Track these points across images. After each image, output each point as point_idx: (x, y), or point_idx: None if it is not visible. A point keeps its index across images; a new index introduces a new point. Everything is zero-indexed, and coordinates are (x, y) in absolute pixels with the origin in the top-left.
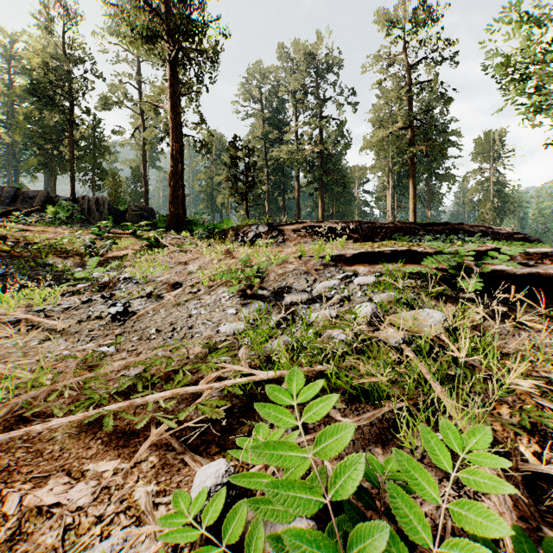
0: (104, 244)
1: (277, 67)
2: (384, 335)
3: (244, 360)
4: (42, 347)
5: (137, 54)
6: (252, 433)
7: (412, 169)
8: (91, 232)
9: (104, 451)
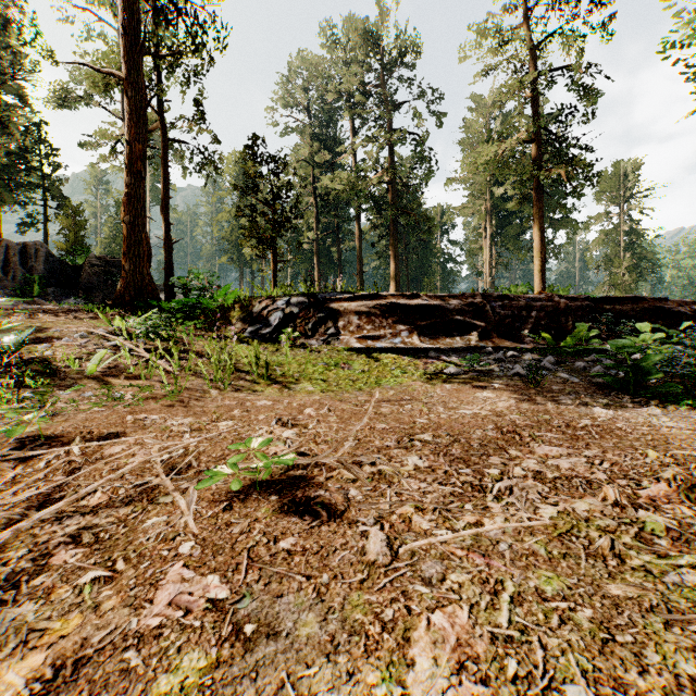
0: None
1: (330, 58)
2: None
3: None
4: None
5: None
6: None
7: (539, 207)
8: None
9: None
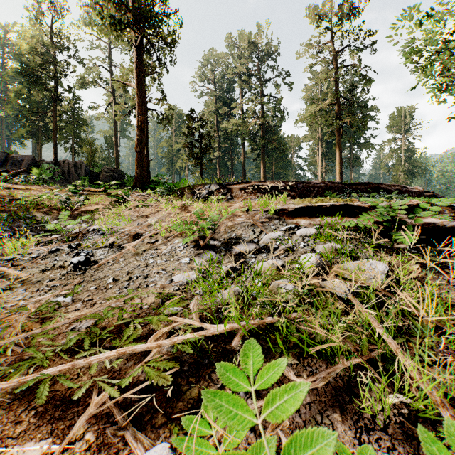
0: (78, 200)
1: (227, 54)
2: (330, 285)
3: (195, 313)
4: (1, 297)
5: (109, 40)
6: (201, 409)
7: (339, 138)
8: (67, 190)
9: (35, 426)
